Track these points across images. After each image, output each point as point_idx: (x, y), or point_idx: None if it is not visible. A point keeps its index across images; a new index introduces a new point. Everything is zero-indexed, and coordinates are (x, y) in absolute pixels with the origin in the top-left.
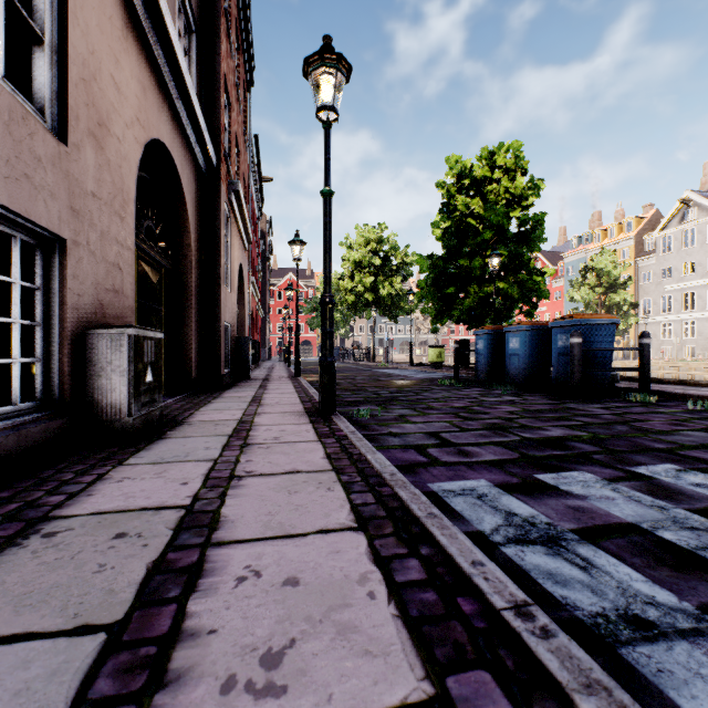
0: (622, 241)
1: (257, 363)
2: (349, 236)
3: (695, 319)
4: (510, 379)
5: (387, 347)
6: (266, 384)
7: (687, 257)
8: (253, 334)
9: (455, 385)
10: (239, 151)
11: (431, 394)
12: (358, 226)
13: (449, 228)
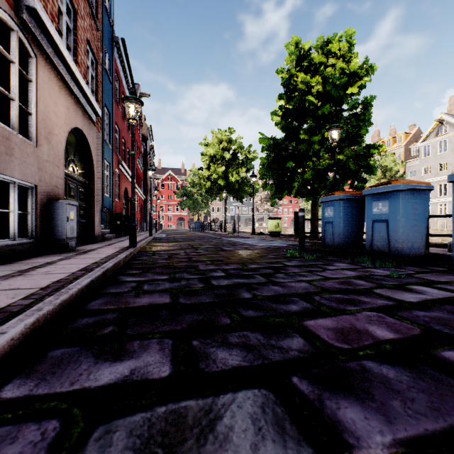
0: (395, 149)
1: (127, 232)
2: (206, 137)
3: (447, 202)
4: (374, 251)
5: (235, 220)
6: (59, 260)
7: (441, 159)
8: (129, 210)
9: (307, 258)
10: (74, 8)
11: (290, 279)
12: (214, 130)
13: (289, 109)
